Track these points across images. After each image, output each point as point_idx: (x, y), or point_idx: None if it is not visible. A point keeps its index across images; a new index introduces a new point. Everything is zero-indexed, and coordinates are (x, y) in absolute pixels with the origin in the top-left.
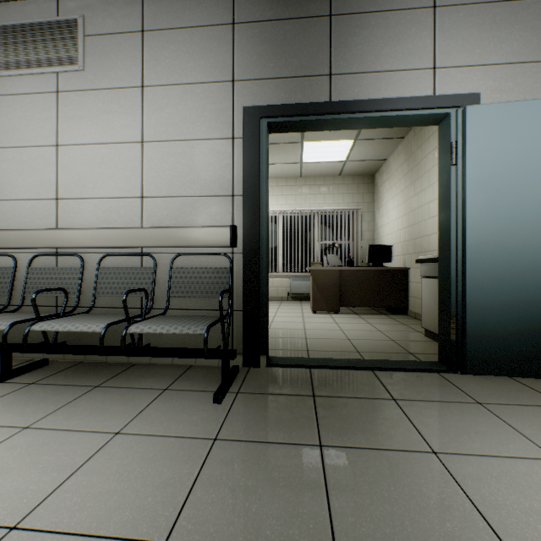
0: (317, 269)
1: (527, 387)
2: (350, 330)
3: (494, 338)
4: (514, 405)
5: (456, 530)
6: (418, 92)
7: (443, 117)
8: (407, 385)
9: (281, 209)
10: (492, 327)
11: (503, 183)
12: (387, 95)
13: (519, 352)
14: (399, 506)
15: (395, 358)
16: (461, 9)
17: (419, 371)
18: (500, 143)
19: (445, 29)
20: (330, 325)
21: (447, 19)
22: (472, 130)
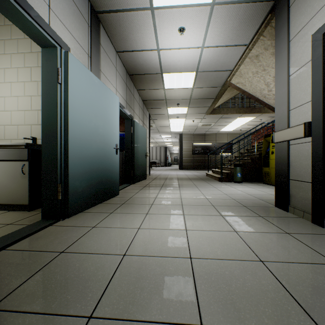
0: None
1: (93, 212)
2: None
3: (79, 192)
4: (103, 220)
5: (174, 267)
6: (40, 13)
7: (50, 46)
8: (52, 241)
9: None
10: (78, 186)
11: (82, 107)
12: None
13: (87, 196)
14: (161, 282)
15: (5, 232)
16: None
17: (41, 230)
18: (81, 85)
19: None
20: None
21: None
22: (71, 68)
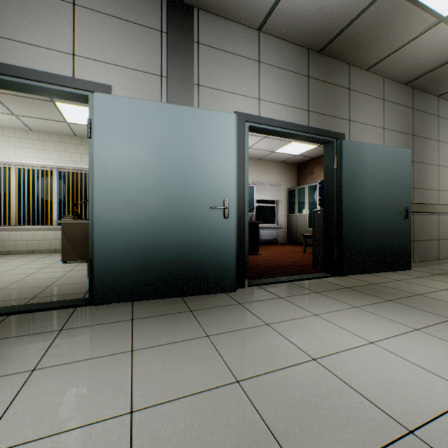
0: (66, 222)
1: (131, 308)
2: (69, 277)
3: (116, 274)
4: (90, 326)
5: None
6: (58, 71)
7: (88, 98)
8: (18, 325)
9: (53, 164)
10: (114, 266)
11: (122, 157)
12: (27, 64)
13: (133, 282)
14: None
15: (60, 299)
16: (99, 15)
17: (60, 308)
18: (120, 126)
19: (84, 26)
20: (59, 273)
21: (86, 19)
22: (99, 112)
